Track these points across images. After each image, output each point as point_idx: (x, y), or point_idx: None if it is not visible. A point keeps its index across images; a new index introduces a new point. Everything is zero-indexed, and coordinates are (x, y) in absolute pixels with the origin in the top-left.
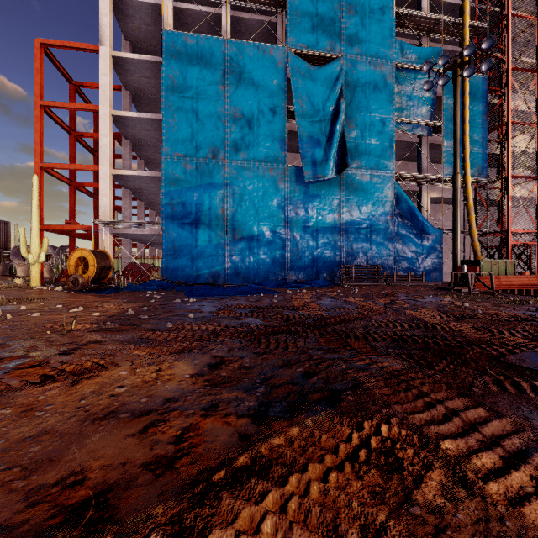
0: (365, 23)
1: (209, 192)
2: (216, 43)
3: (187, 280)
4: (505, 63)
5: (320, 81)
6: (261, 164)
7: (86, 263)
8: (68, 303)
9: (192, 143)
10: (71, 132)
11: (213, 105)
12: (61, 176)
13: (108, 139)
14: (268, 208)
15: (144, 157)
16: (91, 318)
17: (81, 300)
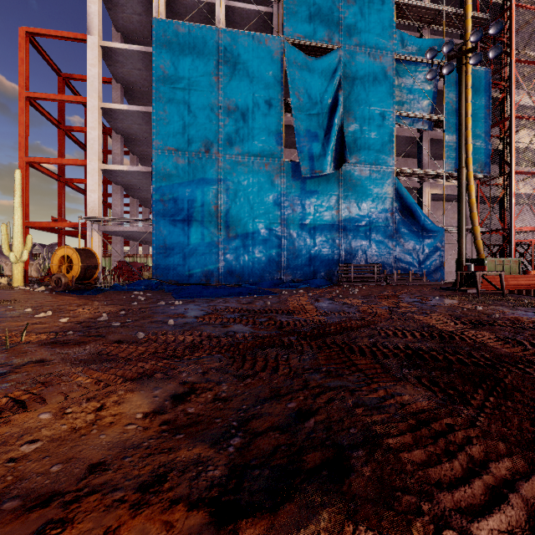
0: (364, 13)
1: (202, 187)
2: (209, 32)
3: (178, 279)
4: (509, 55)
5: (318, 73)
6: (256, 158)
7: (70, 262)
8: (41, 305)
9: (184, 136)
10: (60, 126)
11: (206, 97)
12: (49, 171)
13: (97, 132)
14: (263, 205)
15: (136, 153)
16: (55, 325)
17: (56, 302)
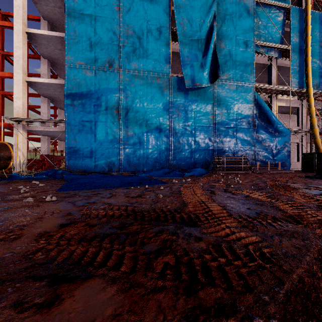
0: None
1: (106, 95)
2: None
3: (86, 169)
4: None
5: (197, 8)
6: (150, 73)
7: None
8: None
9: (91, 53)
10: None
11: (109, 22)
12: None
13: (22, 51)
14: (155, 110)
15: (62, 76)
16: None
17: None
